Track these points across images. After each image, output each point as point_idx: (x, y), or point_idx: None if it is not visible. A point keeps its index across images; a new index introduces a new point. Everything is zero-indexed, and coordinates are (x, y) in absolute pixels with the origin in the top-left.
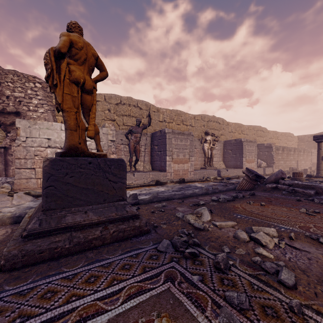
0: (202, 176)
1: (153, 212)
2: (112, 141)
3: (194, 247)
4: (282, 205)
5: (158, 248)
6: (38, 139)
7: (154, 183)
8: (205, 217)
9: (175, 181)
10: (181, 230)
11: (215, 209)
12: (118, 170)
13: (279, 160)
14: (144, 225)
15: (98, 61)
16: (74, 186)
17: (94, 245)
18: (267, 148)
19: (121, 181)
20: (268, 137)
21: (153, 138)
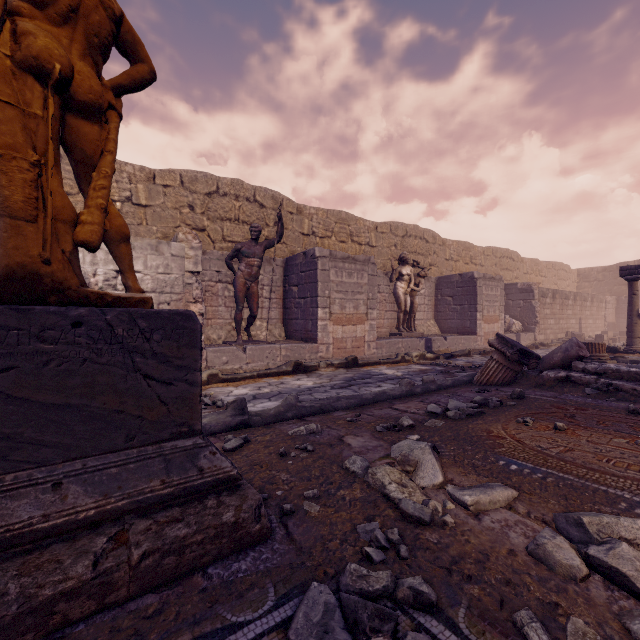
0: (394, 352)
1: (283, 454)
2: (195, 273)
3: (416, 614)
4: (607, 427)
5: (291, 635)
6: None
7: (291, 368)
8: (426, 473)
9: (338, 364)
10: (365, 529)
11: (445, 441)
12: (176, 346)
13: (547, 318)
14: (251, 517)
15: (122, 29)
16: (15, 401)
17: (64, 617)
18: (522, 292)
19: (185, 379)
20: (521, 271)
21: (289, 269)
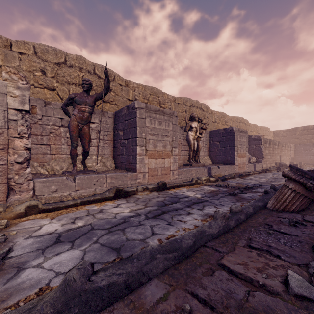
0: (189, 177)
1: None
2: (22, 111)
3: None
4: None
5: None
6: None
7: (113, 194)
8: None
9: (151, 188)
10: None
11: None
12: None
13: (267, 155)
14: None
15: None
16: None
17: None
18: (255, 140)
19: None
20: (249, 130)
21: (117, 119)
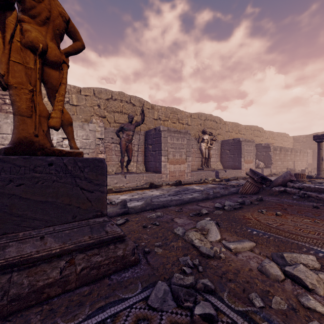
0: (200, 178)
1: (145, 226)
2: (101, 138)
3: (205, 294)
4: (302, 214)
5: (149, 302)
6: (10, 135)
7: (148, 186)
8: (212, 235)
9: (171, 184)
10: (183, 259)
11: (222, 220)
12: (95, 174)
13: (277, 161)
14: (130, 253)
15: (69, 26)
16: (23, 199)
17: (48, 295)
18: (264, 148)
19: (99, 190)
20: (264, 137)
21: (147, 137)
